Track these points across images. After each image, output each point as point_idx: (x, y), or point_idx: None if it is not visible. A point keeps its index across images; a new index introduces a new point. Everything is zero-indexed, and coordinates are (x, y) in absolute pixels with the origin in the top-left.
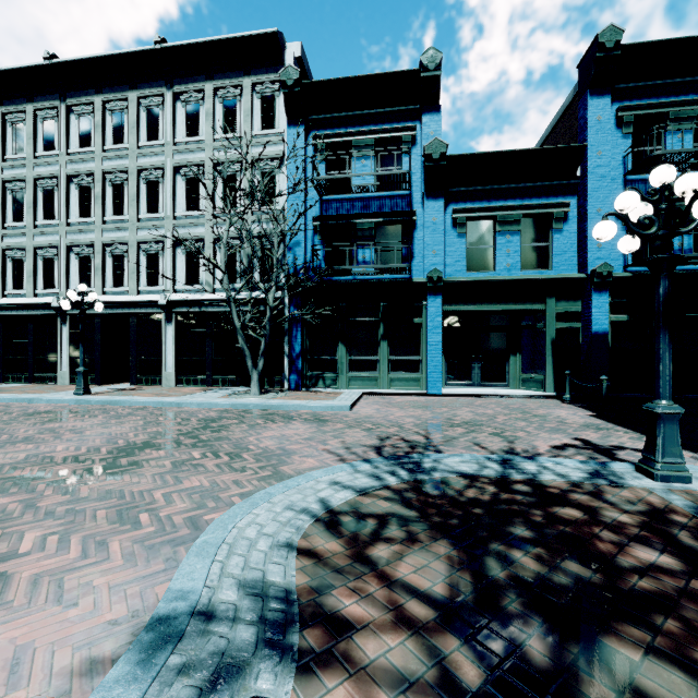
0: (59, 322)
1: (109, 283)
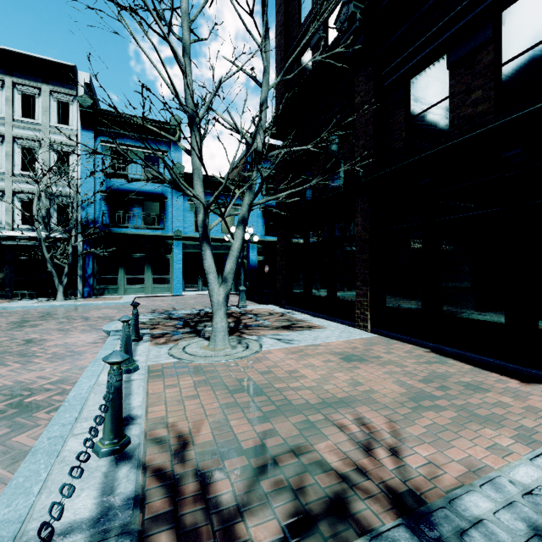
0: None
1: None
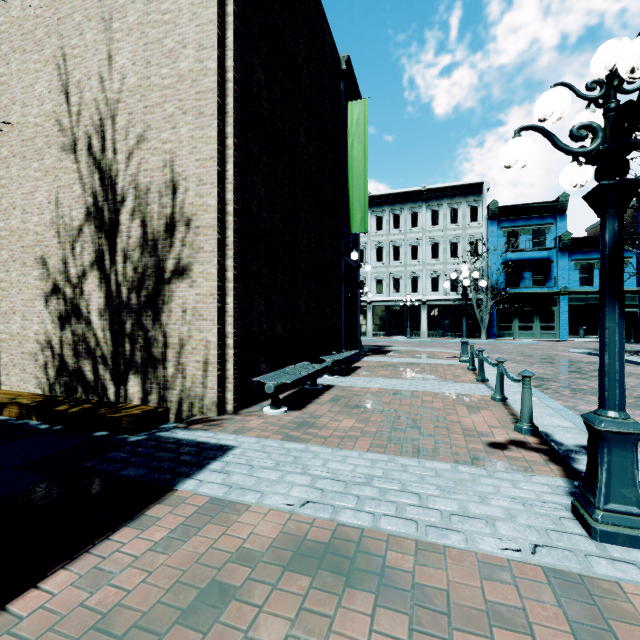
0: (367, 309)
1: (392, 291)
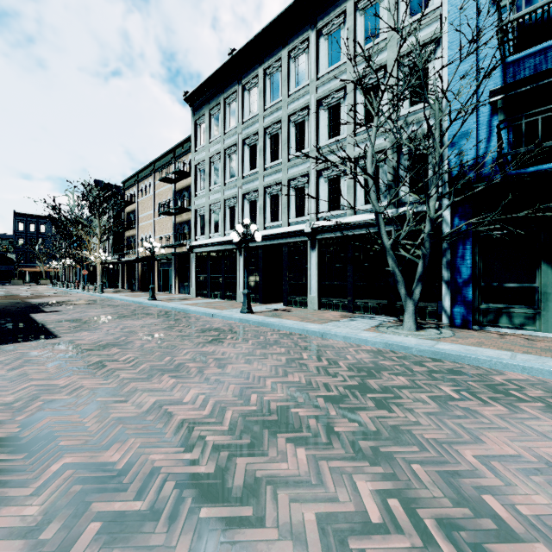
0: (237, 254)
1: (268, 219)
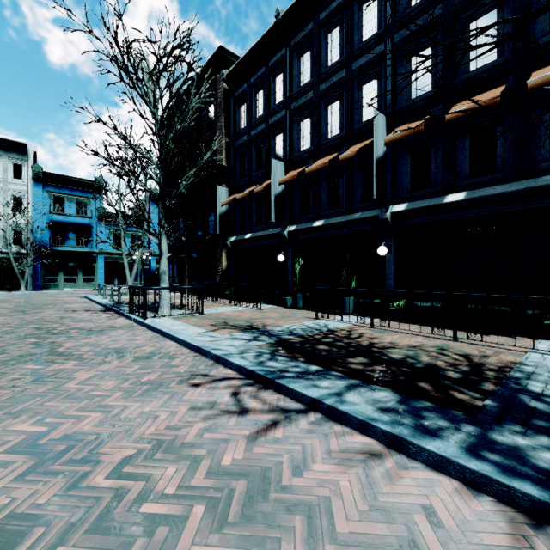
0: None
1: None
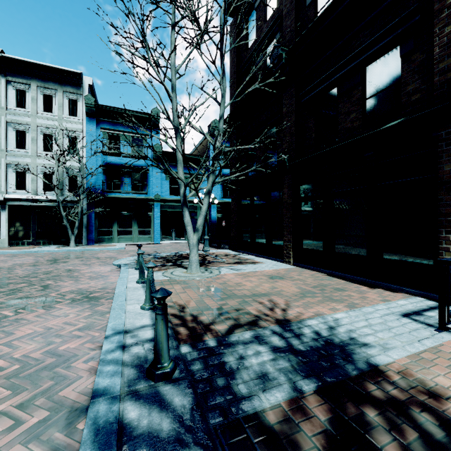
0: None
1: None
